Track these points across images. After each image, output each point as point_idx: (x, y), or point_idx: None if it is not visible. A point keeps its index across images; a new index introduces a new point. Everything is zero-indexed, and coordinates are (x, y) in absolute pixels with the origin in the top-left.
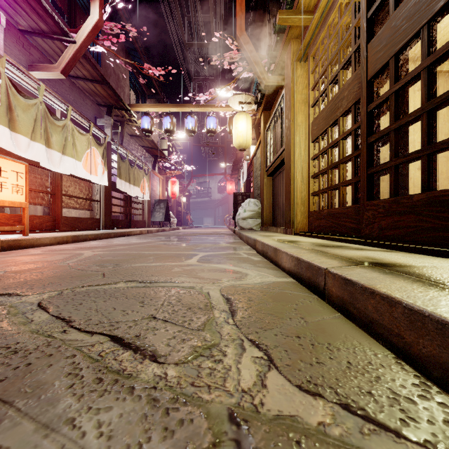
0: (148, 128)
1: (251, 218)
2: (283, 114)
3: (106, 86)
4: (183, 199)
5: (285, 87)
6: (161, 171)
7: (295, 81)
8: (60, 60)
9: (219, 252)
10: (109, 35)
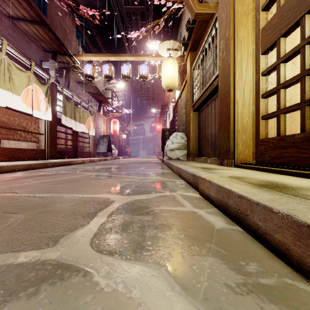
0: (90, 74)
1: (178, 149)
2: (215, 40)
3: (46, 29)
4: (124, 136)
5: (219, 7)
6: (106, 114)
7: None
8: None
9: (146, 196)
10: None
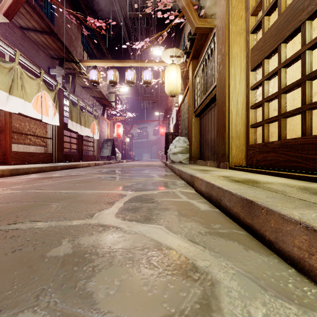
0: (95, 79)
1: (180, 153)
2: (214, 53)
3: (55, 38)
4: (127, 139)
5: (217, 24)
6: (109, 117)
7: (230, 11)
8: (3, 3)
9: (151, 192)
10: (62, 1)
